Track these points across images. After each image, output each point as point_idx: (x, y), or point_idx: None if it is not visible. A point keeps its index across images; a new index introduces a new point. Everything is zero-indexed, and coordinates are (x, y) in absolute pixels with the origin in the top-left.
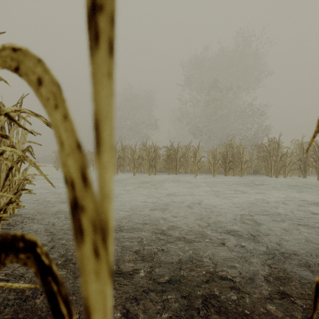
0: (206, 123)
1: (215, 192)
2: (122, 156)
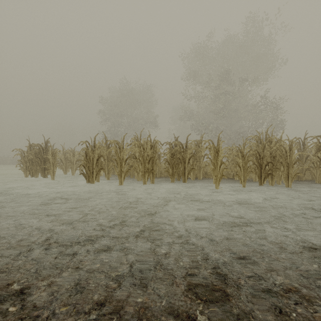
0: (211, 120)
1: (317, 253)
2: (106, 156)
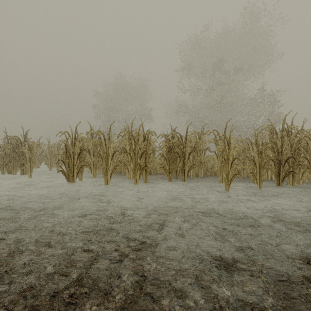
0: (206, 114)
1: None
2: (92, 150)
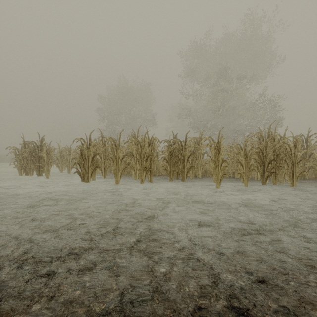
0: (209, 118)
1: None
2: (103, 154)
